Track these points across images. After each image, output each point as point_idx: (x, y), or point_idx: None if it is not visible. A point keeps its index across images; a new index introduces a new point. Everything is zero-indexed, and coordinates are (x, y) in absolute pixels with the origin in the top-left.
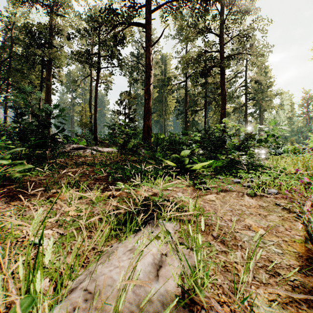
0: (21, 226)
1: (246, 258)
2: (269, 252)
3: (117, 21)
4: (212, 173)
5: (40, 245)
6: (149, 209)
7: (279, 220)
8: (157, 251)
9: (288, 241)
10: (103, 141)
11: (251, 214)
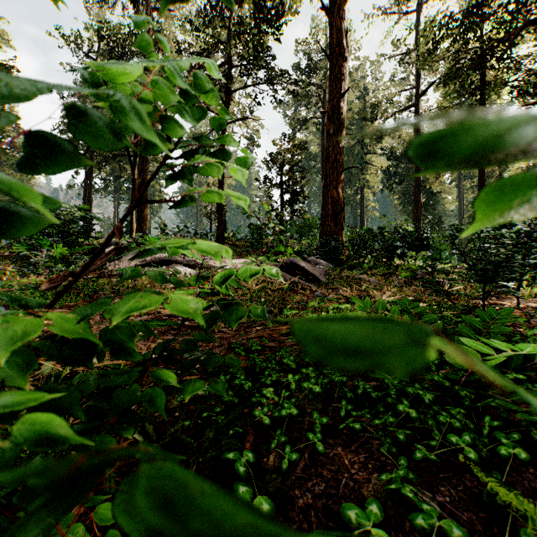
0: None
1: None
2: None
3: None
4: None
5: None
6: None
7: None
8: None
9: None
10: (240, 243)
11: None
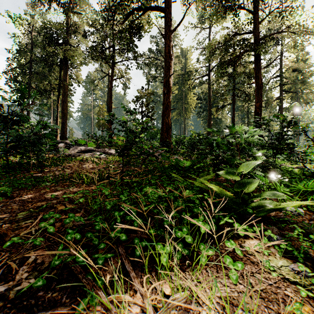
0: None
1: None
2: None
3: (132, 8)
4: None
5: None
6: None
7: None
8: None
9: None
10: None
11: None
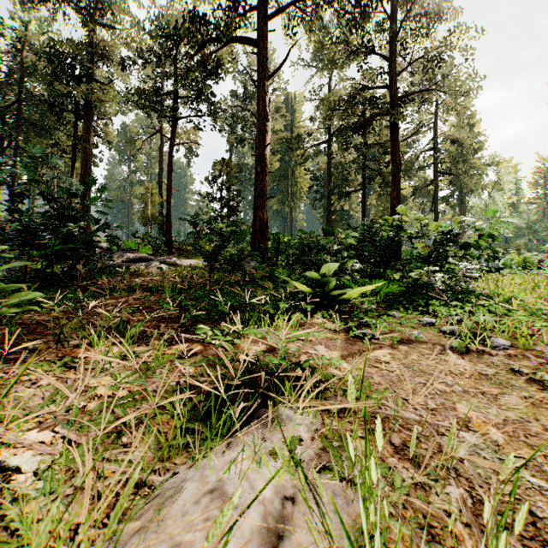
0: None
1: (471, 502)
2: (518, 485)
3: (206, 34)
4: (379, 306)
5: (18, 472)
6: (259, 381)
7: (524, 406)
8: (273, 491)
9: None
10: (183, 247)
11: (465, 394)
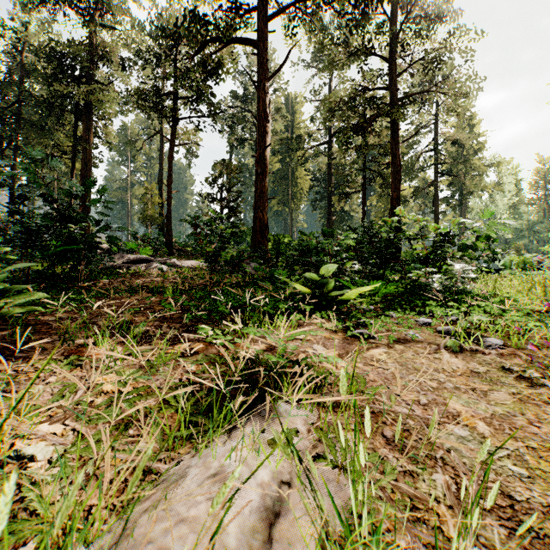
0: (2, 417)
1: (455, 488)
2: (501, 473)
3: (206, 35)
4: (378, 306)
5: (33, 460)
6: (259, 379)
7: (512, 402)
8: (270, 476)
9: (537, 450)
10: (184, 248)
11: (456, 390)
